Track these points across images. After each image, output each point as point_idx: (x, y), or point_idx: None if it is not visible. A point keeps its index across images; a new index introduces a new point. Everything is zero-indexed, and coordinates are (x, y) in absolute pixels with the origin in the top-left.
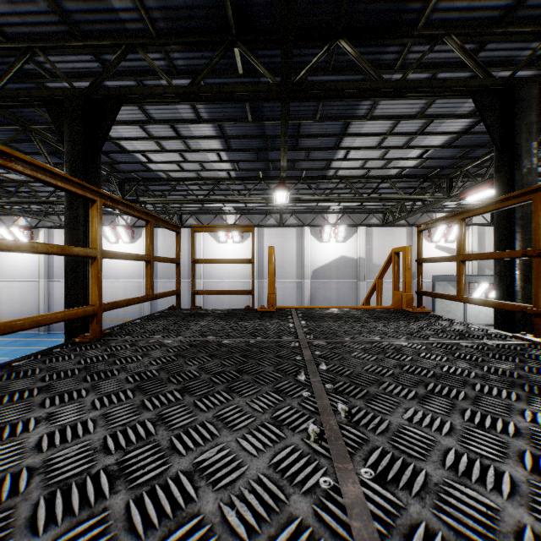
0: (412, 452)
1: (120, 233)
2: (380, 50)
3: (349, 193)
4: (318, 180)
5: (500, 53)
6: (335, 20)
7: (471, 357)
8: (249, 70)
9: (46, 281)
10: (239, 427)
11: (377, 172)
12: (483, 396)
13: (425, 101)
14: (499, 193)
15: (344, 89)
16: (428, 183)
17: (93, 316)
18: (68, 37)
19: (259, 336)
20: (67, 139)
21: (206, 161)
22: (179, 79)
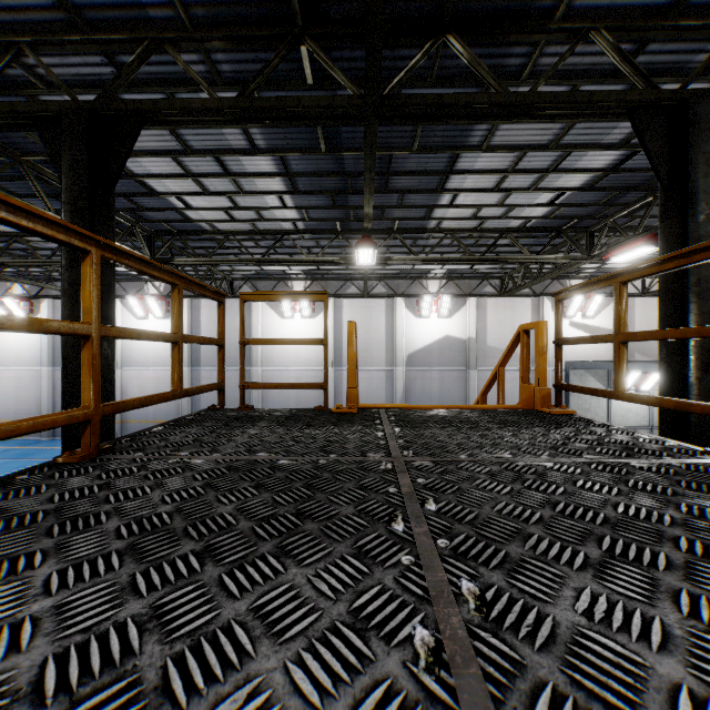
0: (610, 695)
1: (150, 305)
2: (502, 51)
3: (456, 253)
4: (415, 234)
5: (666, 58)
6: (440, 8)
7: (654, 488)
8: (322, 79)
9: (50, 370)
10: (292, 634)
11: (494, 224)
12: (696, 563)
13: (561, 125)
14: (665, 248)
15: (453, 103)
16: (561, 239)
17: (85, 424)
18: (67, 29)
19: (333, 451)
20: (65, 172)
21: (265, 207)
22: (225, 92)
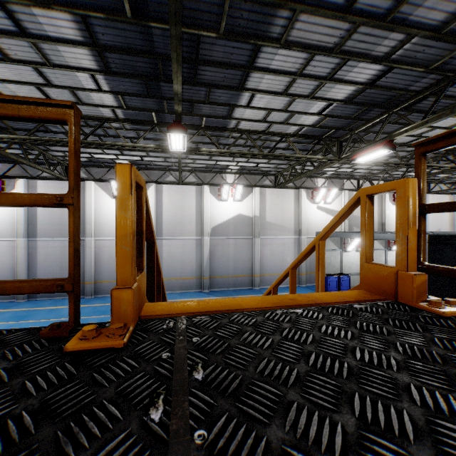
0: None
1: None
2: None
3: None
4: (218, 133)
5: None
6: None
7: None
8: None
9: None
10: None
11: (277, 129)
12: None
13: (348, 25)
14: None
15: None
16: (319, 147)
17: None
18: None
19: None
20: None
21: (79, 87)
22: None
